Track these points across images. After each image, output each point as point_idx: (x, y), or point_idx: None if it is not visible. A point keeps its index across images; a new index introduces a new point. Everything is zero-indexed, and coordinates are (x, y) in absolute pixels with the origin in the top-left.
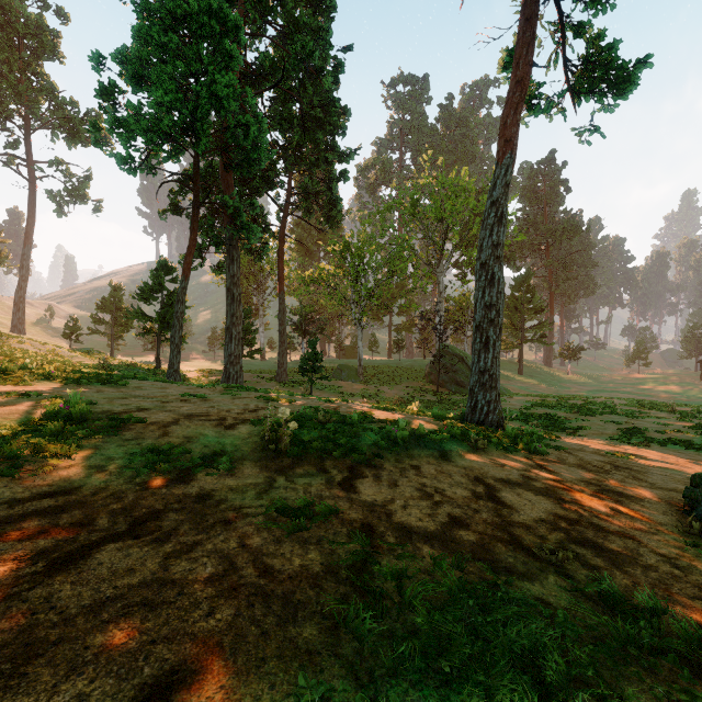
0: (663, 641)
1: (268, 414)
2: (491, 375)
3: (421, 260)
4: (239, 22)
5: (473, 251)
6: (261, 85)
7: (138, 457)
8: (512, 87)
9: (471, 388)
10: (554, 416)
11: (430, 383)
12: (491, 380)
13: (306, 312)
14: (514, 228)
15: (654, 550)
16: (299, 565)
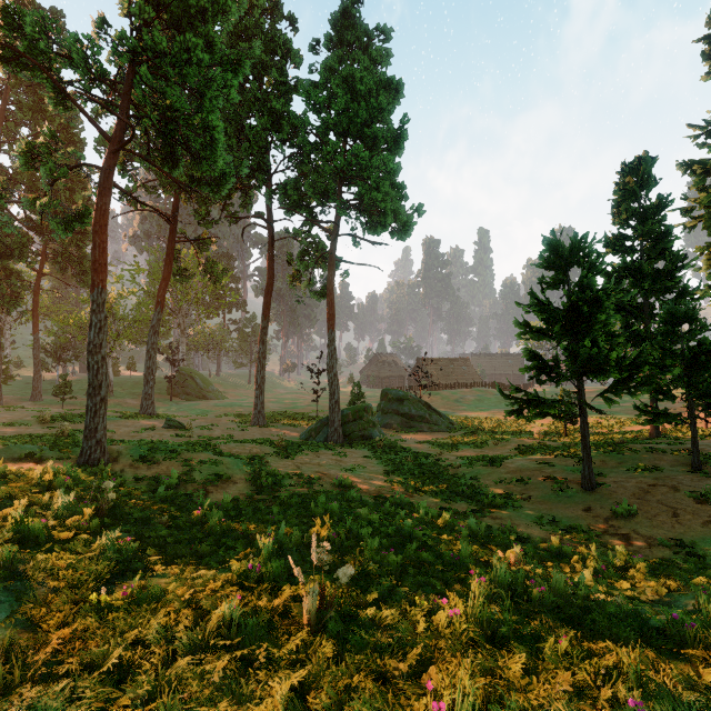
0: (108, 432)
1: (42, 413)
2: (150, 395)
3: (167, 307)
4: (6, 185)
5: (200, 307)
6: (17, 184)
7: (3, 425)
8: (162, 280)
9: (142, 400)
10: (212, 409)
11: (169, 395)
12: (150, 396)
13: (61, 342)
14: (233, 292)
15: (133, 429)
16: (53, 430)
